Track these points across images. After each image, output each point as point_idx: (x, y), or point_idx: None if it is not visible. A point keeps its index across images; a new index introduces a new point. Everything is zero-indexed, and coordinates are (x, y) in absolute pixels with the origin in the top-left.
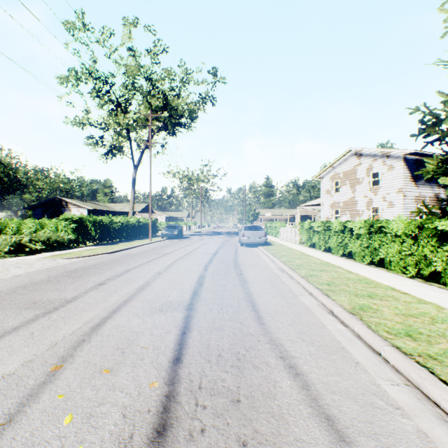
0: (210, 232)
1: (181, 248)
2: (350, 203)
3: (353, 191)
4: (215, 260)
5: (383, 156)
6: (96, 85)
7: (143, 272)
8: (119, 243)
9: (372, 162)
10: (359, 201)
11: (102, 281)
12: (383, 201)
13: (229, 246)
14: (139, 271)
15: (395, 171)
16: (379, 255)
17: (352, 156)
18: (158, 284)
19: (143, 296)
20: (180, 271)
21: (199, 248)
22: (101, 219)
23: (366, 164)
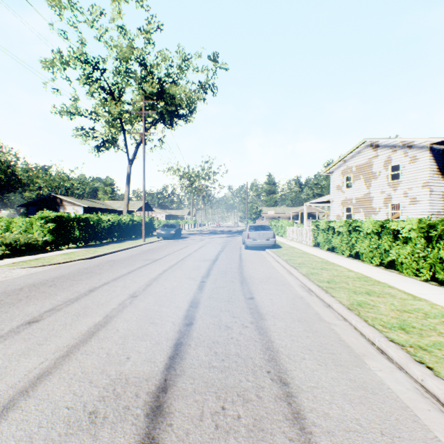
0: (211, 230)
1: (176, 251)
2: (364, 199)
3: (367, 186)
4: (215, 271)
5: (405, 146)
6: (85, 70)
7: (111, 294)
8: (106, 245)
9: (391, 153)
10: (375, 197)
11: (38, 315)
12: (404, 197)
13: (232, 249)
14: (107, 291)
15: (419, 163)
16: None
17: (367, 148)
18: (122, 322)
19: (81, 358)
20: (164, 292)
21: (197, 251)
22: (87, 217)
23: (383, 156)
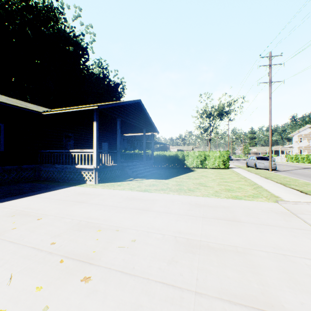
0: None
1: None
2: (307, 147)
3: (308, 142)
4: None
5: None
6: (205, 111)
7: None
8: None
9: None
10: None
11: None
12: None
13: None
14: None
15: None
16: (308, 161)
17: (308, 128)
18: None
19: None
20: None
21: None
22: None
23: None
